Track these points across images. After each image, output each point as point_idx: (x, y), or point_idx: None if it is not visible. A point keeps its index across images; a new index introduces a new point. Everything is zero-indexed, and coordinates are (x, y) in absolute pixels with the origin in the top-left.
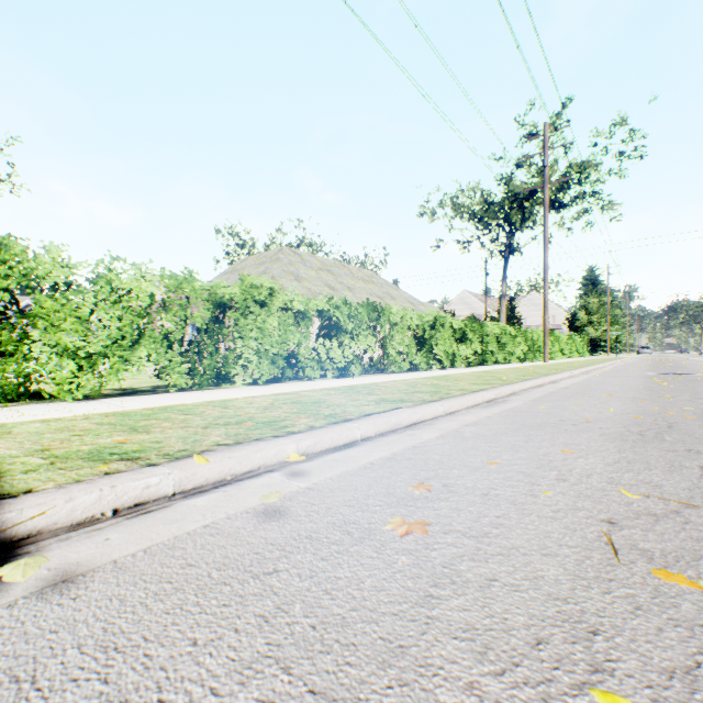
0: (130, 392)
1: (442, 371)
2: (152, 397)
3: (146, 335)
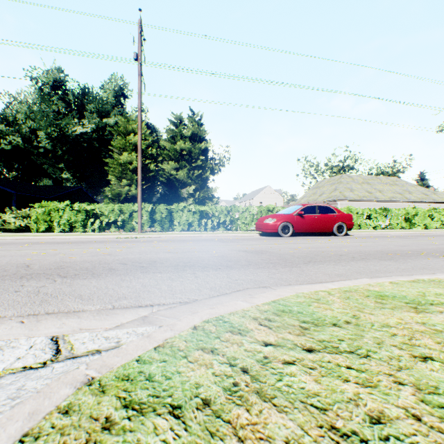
0: None
1: (415, 230)
2: None
3: None
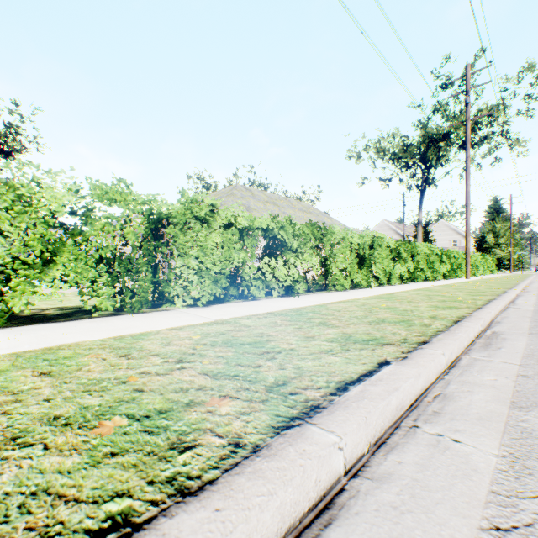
0: (69, 313)
1: (382, 289)
2: (64, 325)
3: (66, 253)
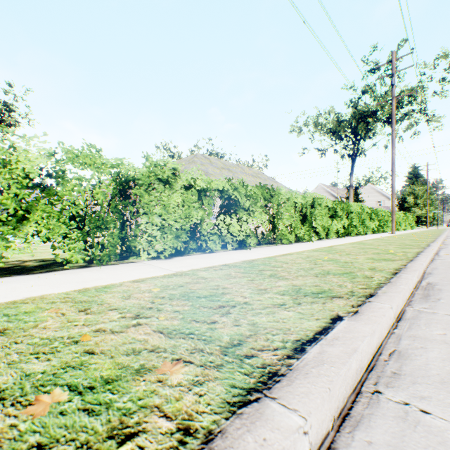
0: (46, 264)
1: (322, 242)
2: (36, 277)
3: (39, 211)
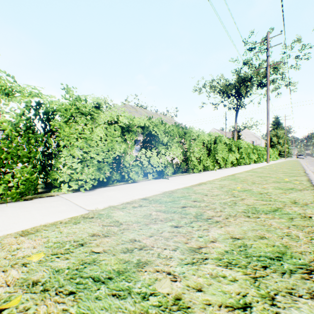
0: None
1: (223, 171)
2: None
3: None
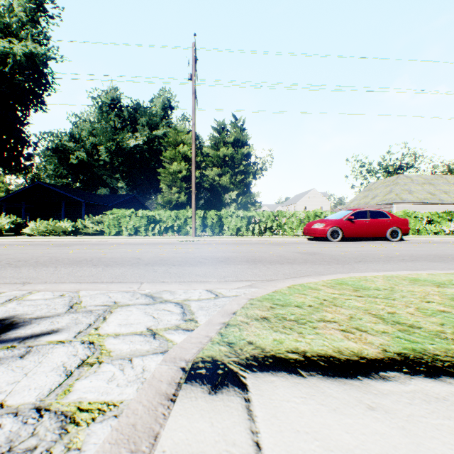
0: None
1: None
2: None
3: None
